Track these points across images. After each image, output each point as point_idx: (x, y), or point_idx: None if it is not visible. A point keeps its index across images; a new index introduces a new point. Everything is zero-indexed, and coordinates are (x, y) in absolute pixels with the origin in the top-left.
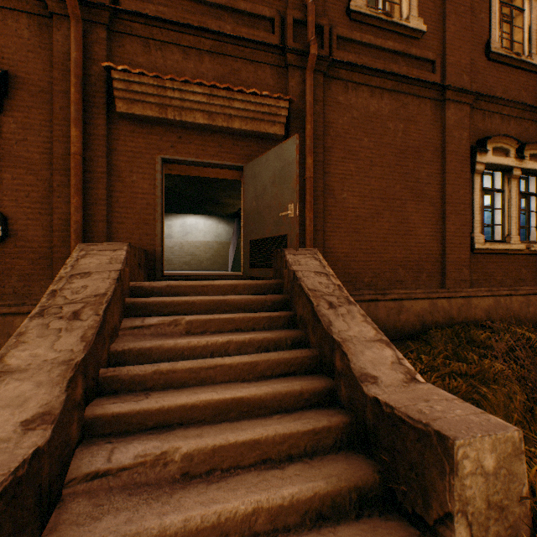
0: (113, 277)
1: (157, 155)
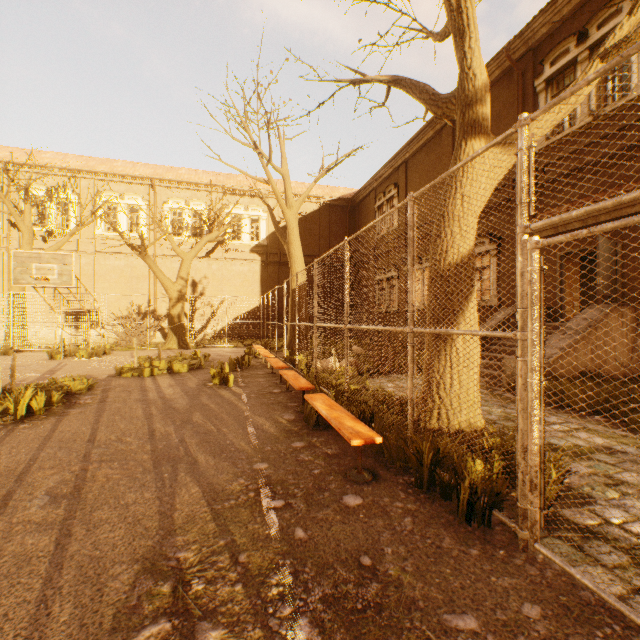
0: (499, 320)
1: (556, 253)
